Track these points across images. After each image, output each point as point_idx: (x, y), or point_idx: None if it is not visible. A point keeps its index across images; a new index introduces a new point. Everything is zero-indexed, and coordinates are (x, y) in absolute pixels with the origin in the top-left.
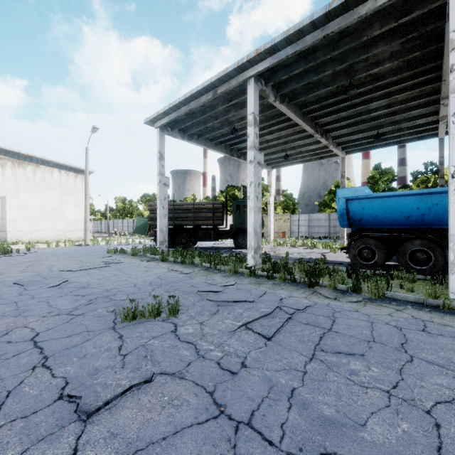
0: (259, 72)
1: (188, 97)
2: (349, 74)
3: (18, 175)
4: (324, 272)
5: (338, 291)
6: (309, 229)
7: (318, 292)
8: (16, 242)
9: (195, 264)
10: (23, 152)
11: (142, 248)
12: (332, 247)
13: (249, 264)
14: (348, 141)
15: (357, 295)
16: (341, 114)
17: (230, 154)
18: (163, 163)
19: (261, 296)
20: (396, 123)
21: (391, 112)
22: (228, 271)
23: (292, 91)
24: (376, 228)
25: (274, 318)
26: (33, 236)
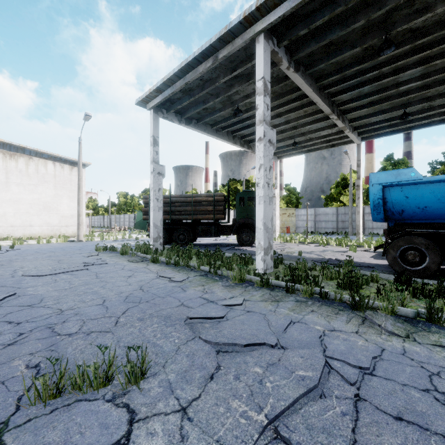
0: (272, 24)
1: (184, 66)
2: (384, 28)
3: (9, 168)
4: (360, 282)
5: (402, 320)
6: (315, 224)
7: (375, 322)
8: (7, 238)
9: (192, 267)
10: (15, 143)
11: (135, 245)
12: (347, 244)
13: (258, 267)
14: (367, 125)
15: (442, 330)
16: (364, 88)
17: (233, 142)
18: (157, 149)
19: (285, 329)
20: (428, 99)
21: (424, 85)
22: (232, 277)
23: (309, 56)
24: (423, 223)
25: (328, 400)
26: (25, 231)
